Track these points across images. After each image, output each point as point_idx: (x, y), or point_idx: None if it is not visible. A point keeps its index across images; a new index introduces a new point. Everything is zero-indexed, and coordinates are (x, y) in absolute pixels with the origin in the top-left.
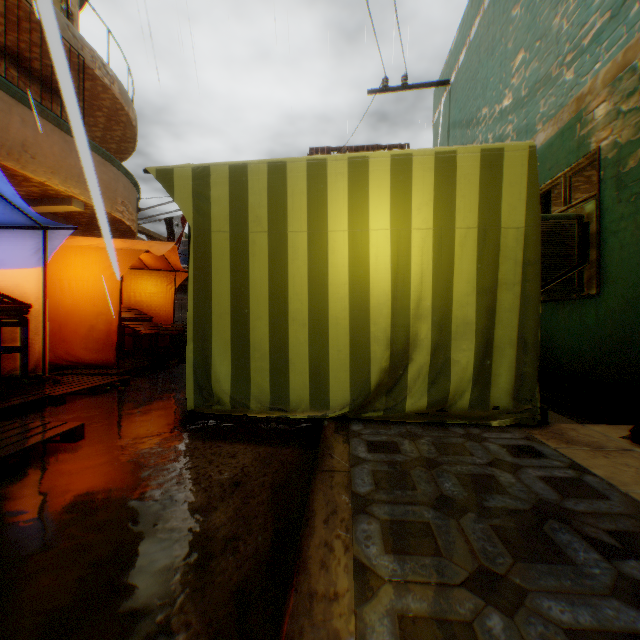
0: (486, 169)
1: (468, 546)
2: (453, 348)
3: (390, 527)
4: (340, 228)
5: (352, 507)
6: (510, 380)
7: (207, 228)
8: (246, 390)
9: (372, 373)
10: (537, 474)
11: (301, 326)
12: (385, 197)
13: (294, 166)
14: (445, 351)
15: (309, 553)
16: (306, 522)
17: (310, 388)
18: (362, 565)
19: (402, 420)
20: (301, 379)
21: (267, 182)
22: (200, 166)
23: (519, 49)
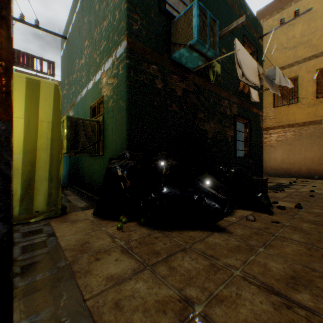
0: (30, 88)
1: None
2: None
3: None
4: None
5: None
6: (46, 196)
7: None
8: None
9: None
10: (24, 244)
11: None
12: None
13: None
14: None
15: None
16: None
17: None
18: None
19: None
20: None
21: None
22: None
23: (86, 39)
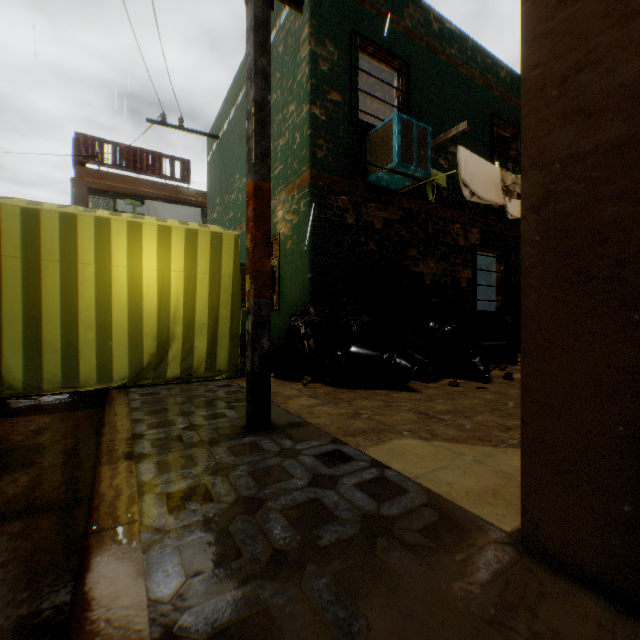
0: (214, 243)
1: (181, 409)
2: (196, 339)
3: (149, 411)
4: (122, 265)
5: (131, 411)
6: (227, 355)
7: None
8: (40, 376)
9: (145, 356)
10: (224, 391)
11: (91, 328)
12: (154, 249)
13: (85, 218)
14: (191, 341)
15: (111, 421)
16: (107, 417)
17: (98, 370)
18: (135, 419)
19: (165, 383)
20: (91, 364)
21: (61, 226)
22: None
23: None
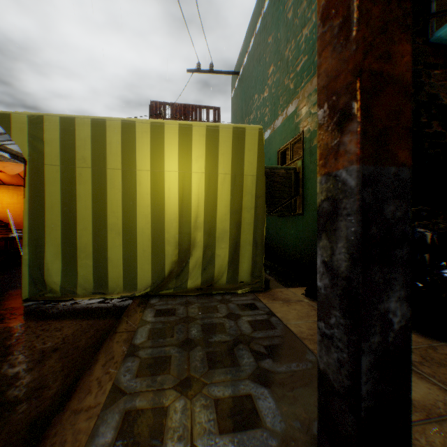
0: (236, 139)
1: (187, 365)
2: (217, 247)
3: (145, 362)
4: (145, 168)
5: (126, 353)
6: (249, 265)
7: (42, 162)
8: (74, 281)
9: (166, 265)
10: (248, 319)
11: (117, 234)
12: (175, 150)
13: (112, 123)
14: (212, 249)
15: (83, 386)
16: (89, 367)
17: (123, 277)
18: (116, 387)
19: (185, 294)
20: (117, 271)
21: (91, 132)
22: (36, 114)
23: (271, 63)
